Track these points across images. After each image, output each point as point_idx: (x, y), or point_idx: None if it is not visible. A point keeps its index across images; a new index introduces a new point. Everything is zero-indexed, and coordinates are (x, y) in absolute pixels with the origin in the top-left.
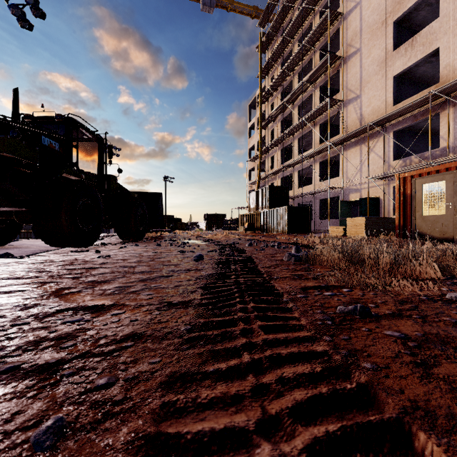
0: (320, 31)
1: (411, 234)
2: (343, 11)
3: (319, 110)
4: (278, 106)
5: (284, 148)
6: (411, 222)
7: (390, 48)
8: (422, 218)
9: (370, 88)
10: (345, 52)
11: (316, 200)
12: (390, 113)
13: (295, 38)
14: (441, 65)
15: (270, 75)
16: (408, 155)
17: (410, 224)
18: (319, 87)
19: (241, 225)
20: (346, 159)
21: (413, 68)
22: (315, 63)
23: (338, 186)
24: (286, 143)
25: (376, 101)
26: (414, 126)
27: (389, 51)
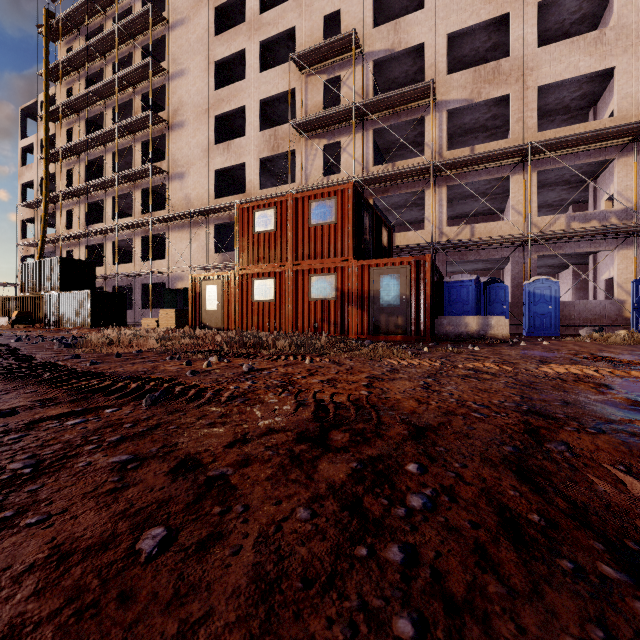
0: (142, 74)
1: (200, 325)
2: (170, 68)
3: (140, 172)
4: (80, 140)
5: (91, 203)
6: (200, 315)
7: (212, 141)
8: (206, 313)
9: (195, 172)
10: (171, 117)
11: (138, 284)
12: (209, 208)
13: (109, 57)
14: (247, 179)
15: (67, 84)
16: (229, 249)
17: (199, 317)
18: (142, 142)
19: (4, 314)
20: (173, 241)
21: (232, 169)
22: (136, 108)
23: (164, 271)
24: (95, 198)
25: (201, 188)
26: (233, 224)
27: (211, 142)
